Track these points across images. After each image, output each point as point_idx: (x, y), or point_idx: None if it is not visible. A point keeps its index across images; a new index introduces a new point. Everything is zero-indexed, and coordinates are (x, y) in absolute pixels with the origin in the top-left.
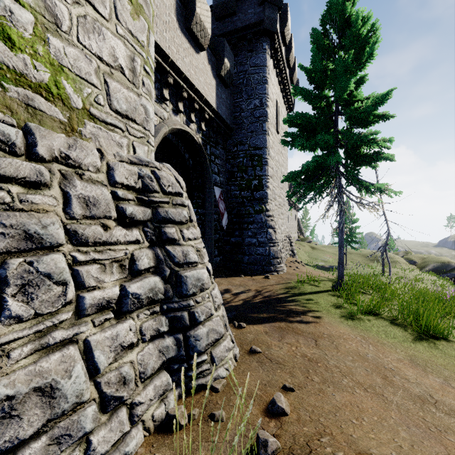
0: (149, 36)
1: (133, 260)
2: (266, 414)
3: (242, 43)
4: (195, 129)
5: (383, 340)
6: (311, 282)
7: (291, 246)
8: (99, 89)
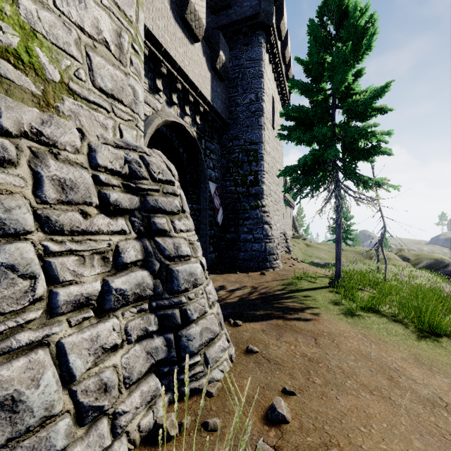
0: (138, 12)
1: (117, 252)
2: (265, 422)
3: (237, 36)
4: (190, 122)
5: (385, 338)
6: (308, 278)
7: (286, 243)
8: (80, 62)
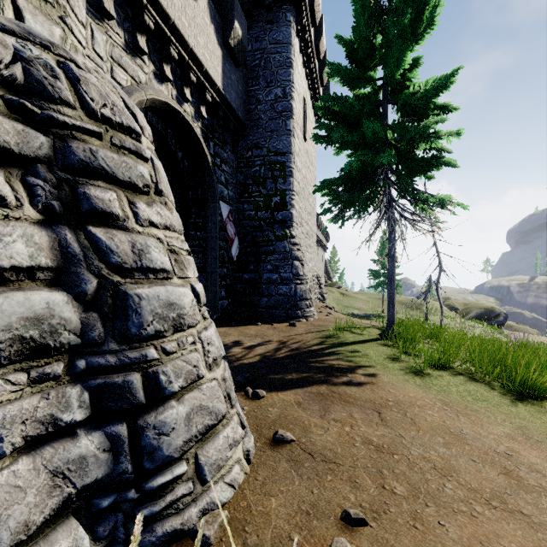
0: None
1: None
2: None
3: (258, 10)
4: (192, 113)
5: (473, 406)
6: (352, 329)
7: (320, 288)
8: None
